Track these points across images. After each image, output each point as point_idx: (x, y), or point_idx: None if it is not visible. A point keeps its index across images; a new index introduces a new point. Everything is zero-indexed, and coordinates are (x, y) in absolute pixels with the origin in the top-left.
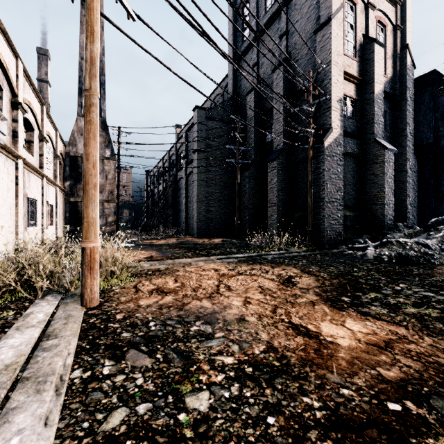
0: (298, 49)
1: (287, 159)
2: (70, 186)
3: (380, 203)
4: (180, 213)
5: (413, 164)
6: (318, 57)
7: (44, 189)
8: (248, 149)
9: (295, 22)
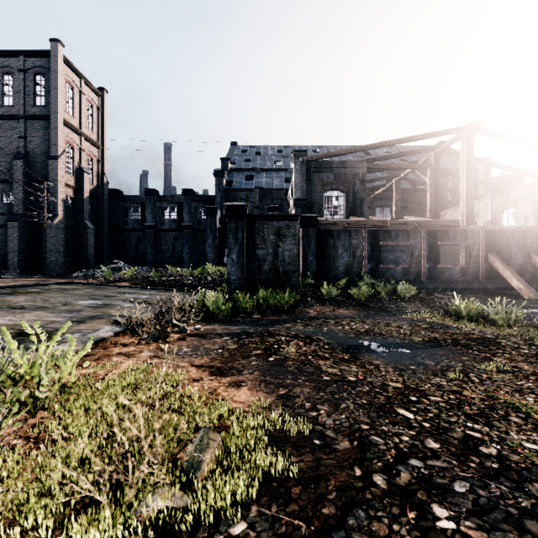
0: (35, 155)
1: (26, 222)
2: None
3: (87, 254)
4: None
5: (108, 234)
6: (50, 172)
7: None
8: None
9: (32, 136)
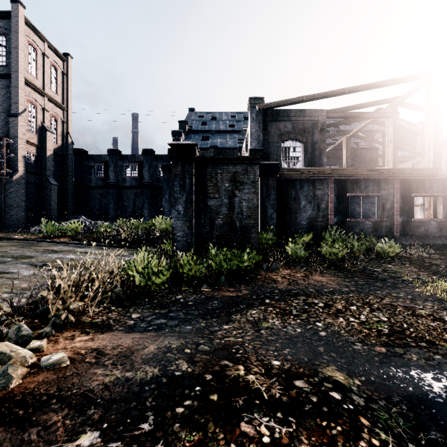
0: None
1: None
2: None
3: (50, 209)
4: None
5: (73, 191)
6: (10, 129)
7: None
8: None
9: None
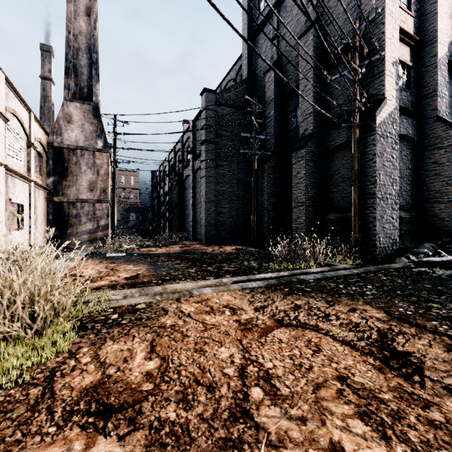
0: (333, 7)
1: (318, 147)
2: (54, 183)
3: (446, 201)
4: (186, 216)
5: None
6: (363, 7)
7: (0, 181)
8: (267, 138)
9: None
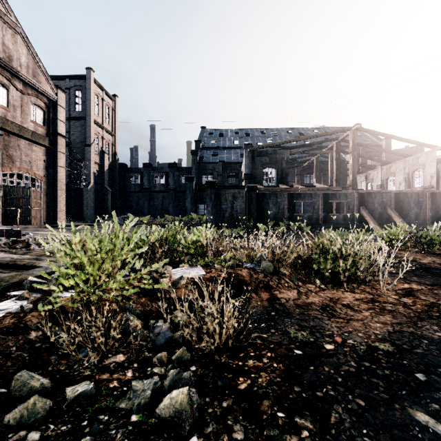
0: (76, 143)
1: (70, 187)
2: None
3: (107, 208)
4: None
5: (118, 194)
6: (86, 155)
7: None
8: None
9: (74, 131)
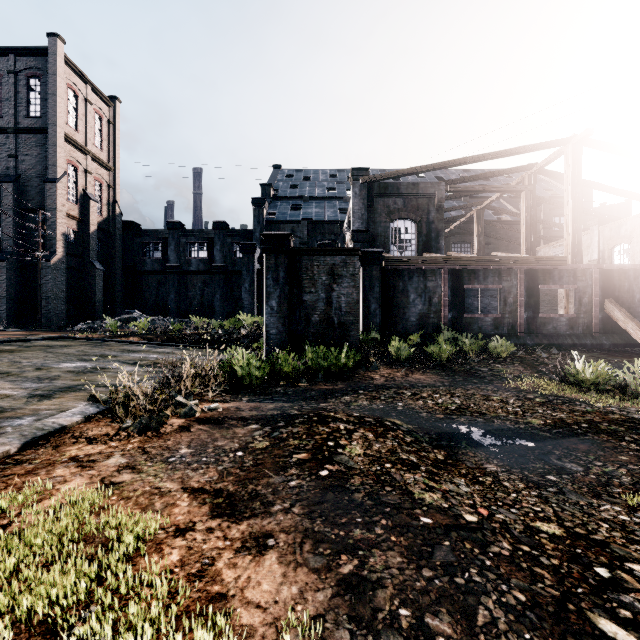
0: (29, 178)
1: (17, 261)
2: None
3: (94, 301)
4: None
5: (122, 277)
6: (47, 200)
7: None
8: None
9: (25, 154)
